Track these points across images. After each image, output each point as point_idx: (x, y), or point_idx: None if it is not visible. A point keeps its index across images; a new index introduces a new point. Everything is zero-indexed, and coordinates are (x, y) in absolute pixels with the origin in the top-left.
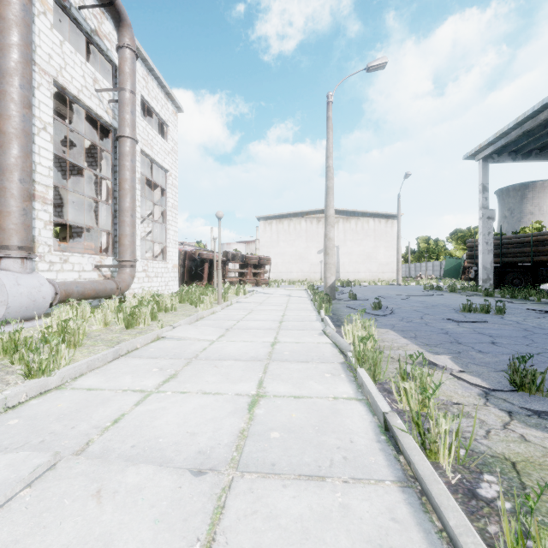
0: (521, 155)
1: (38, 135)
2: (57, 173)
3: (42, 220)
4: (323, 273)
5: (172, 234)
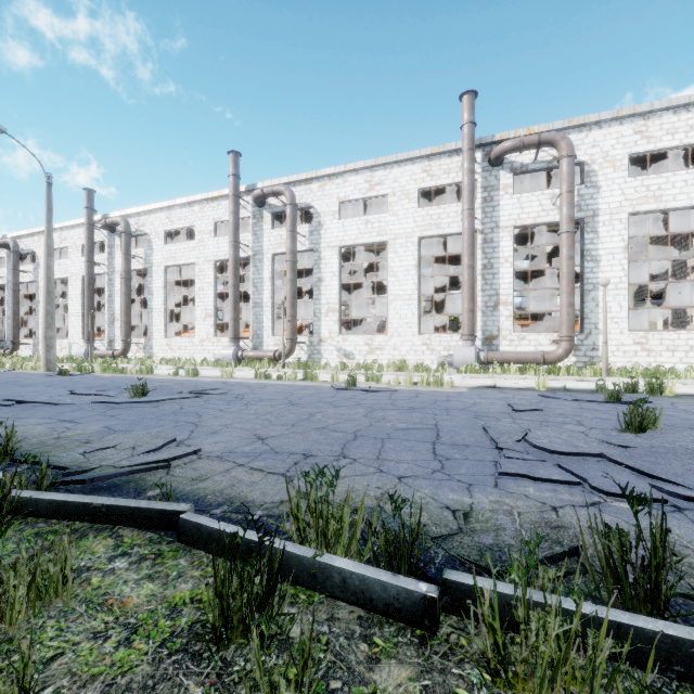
0: None
1: (502, 267)
2: (654, 243)
3: (504, 316)
4: None
5: None
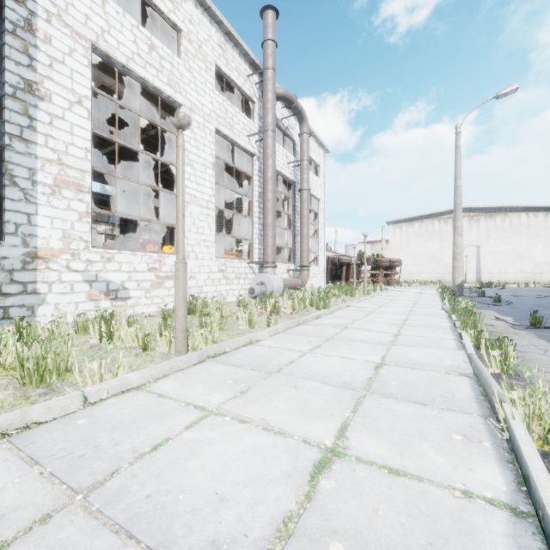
0: None
1: None
2: None
3: None
4: None
5: (322, 245)
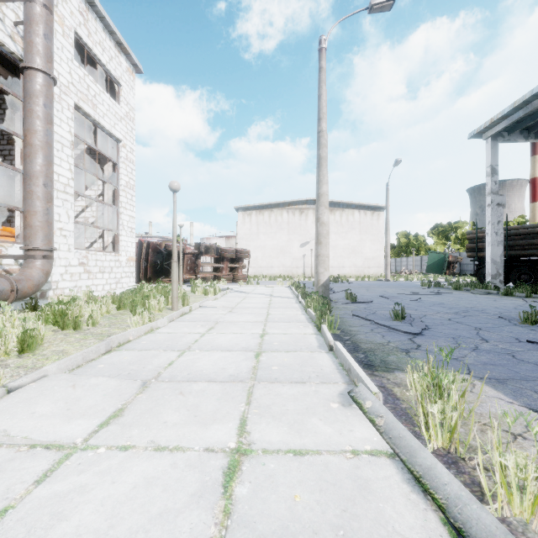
0: (533, 133)
1: None
2: None
3: None
4: (306, 268)
5: (127, 219)
